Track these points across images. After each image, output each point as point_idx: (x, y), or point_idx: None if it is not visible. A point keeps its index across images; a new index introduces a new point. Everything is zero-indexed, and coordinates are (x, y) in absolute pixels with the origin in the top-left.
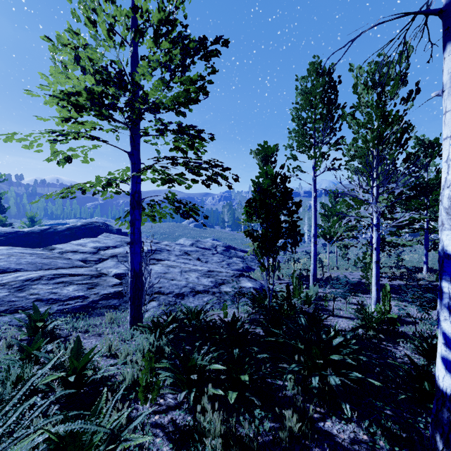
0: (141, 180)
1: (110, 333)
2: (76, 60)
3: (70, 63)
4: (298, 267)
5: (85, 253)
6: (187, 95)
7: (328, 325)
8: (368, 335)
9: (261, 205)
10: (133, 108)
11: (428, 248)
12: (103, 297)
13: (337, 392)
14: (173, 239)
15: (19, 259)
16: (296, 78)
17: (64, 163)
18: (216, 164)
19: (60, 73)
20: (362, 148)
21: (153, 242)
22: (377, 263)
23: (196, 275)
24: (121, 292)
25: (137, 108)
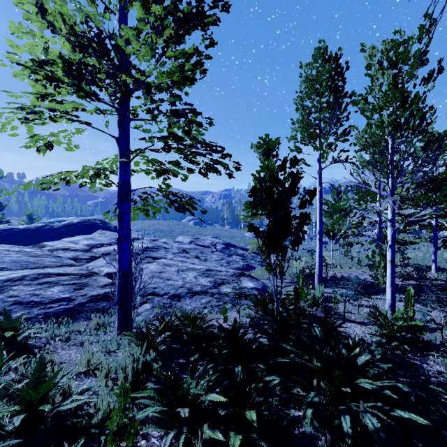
0: (134, 171)
1: (95, 342)
2: (40, 11)
3: (36, 19)
4: (300, 265)
5: (77, 251)
6: (182, 72)
7: (341, 332)
8: (391, 345)
9: (267, 194)
10: (117, 80)
11: (436, 246)
12: (92, 298)
13: (378, 441)
14: (173, 236)
15: (3, 257)
16: (300, 65)
17: (45, 150)
18: (215, 150)
19: (26, 33)
20: (377, 134)
21: (150, 240)
22: (392, 262)
23: (194, 274)
24: (112, 294)
25: (121, 81)
